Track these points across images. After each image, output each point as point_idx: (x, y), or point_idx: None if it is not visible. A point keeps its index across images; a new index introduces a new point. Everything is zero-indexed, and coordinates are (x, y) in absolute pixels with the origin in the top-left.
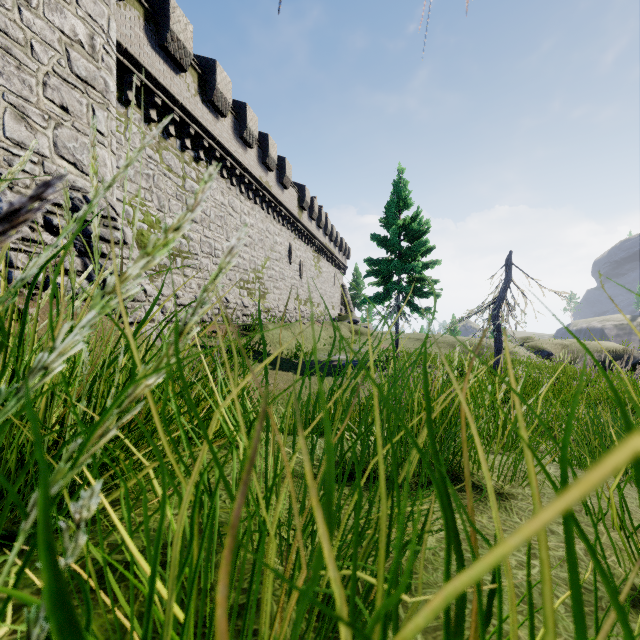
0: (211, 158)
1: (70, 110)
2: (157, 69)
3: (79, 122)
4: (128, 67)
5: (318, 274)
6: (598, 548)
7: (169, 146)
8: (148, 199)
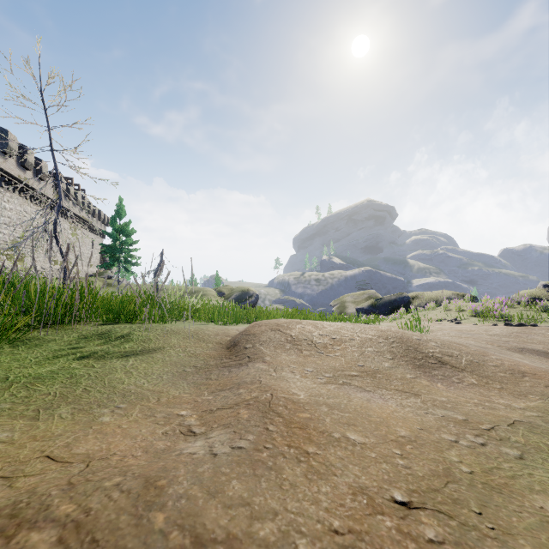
0: None
1: None
2: None
3: None
4: None
5: (75, 240)
6: None
7: None
8: None
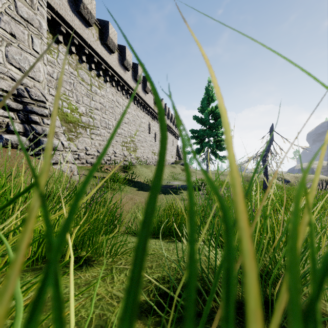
0: (106, 75)
1: (16, 36)
2: (75, 24)
3: (22, 44)
4: (58, 21)
5: None
6: None
7: (82, 67)
8: (70, 96)
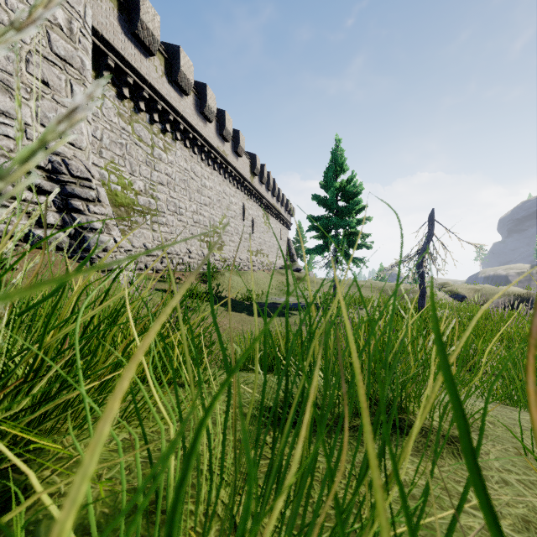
0: (176, 130)
1: (50, 84)
2: (129, 53)
3: (58, 95)
4: (104, 51)
5: (267, 229)
6: None
7: (140, 119)
8: (121, 164)
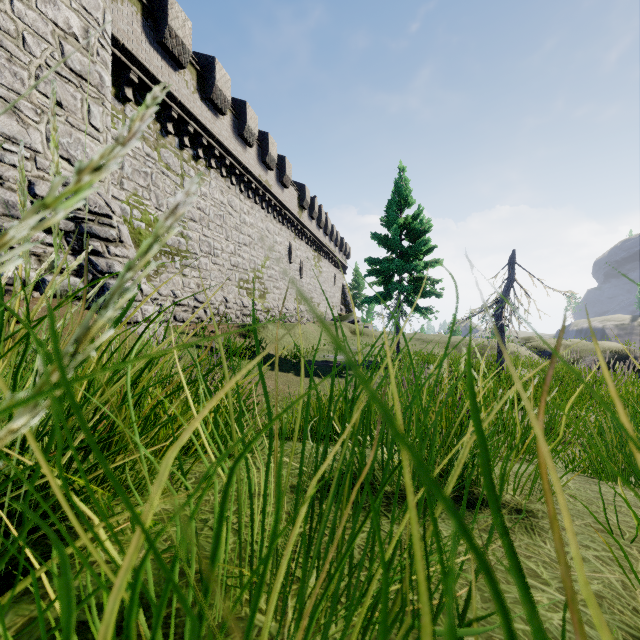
0: (210, 156)
1: (64, 105)
2: (155, 66)
3: (73, 117)
4: (125, 63)
5: (318, 274)
6: (636, 579)
7: (167, 144)
8: (146, 197)
